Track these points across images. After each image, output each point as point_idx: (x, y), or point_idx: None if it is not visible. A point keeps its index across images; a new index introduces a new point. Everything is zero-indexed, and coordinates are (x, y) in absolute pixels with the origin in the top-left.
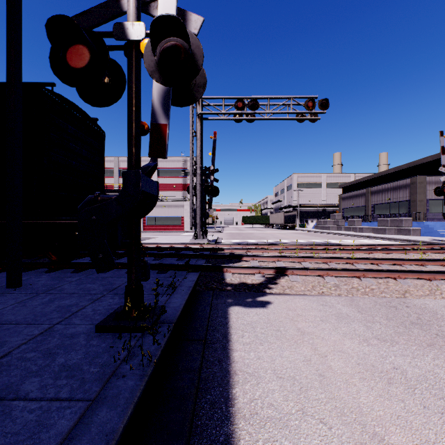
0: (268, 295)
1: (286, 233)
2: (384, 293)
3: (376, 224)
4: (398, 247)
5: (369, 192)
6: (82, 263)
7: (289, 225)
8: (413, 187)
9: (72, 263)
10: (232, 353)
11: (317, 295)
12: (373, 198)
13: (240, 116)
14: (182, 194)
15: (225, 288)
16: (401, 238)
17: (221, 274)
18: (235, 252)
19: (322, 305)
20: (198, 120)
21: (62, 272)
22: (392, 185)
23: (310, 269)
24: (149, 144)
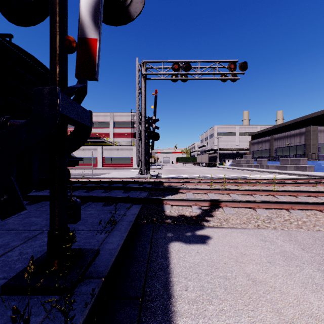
0: (205, 228)
1: (210, 170)
2: (317, 227)
3: (279, 162)
4: (303, 181)
5: (273, 139)
6: (36, 196)
7: (212, 164)
8: (307, 134)
9: (28, 196)
10: (176, 320)
11: (253, 228)
12: (275, 143)
13: (176, 77)
14: (132, 140)
15: (165, 220)
16: (301, 173)
17: (161, 207)
18: (172, 184)
19: (263, 241)
20: (143, 79)
21: None
22: (291, 133)
23: (242, 202)
24: (76, 63)
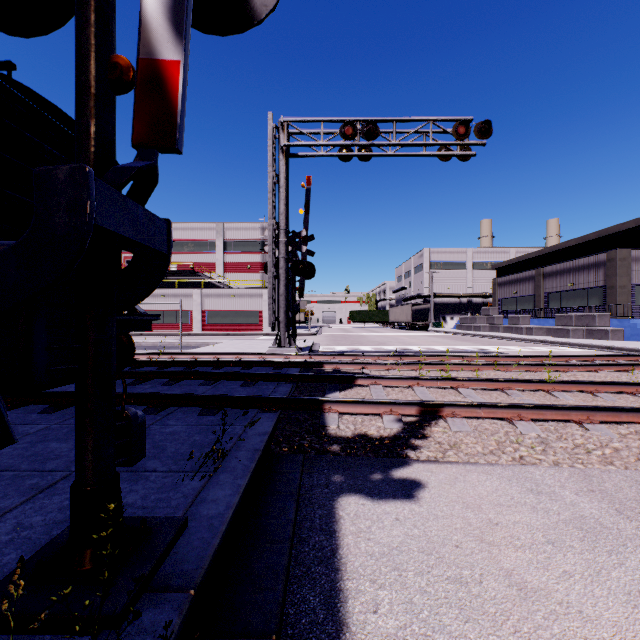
0: (412, 462)
1: (415, 337)
2: None
3: (552, 322)
4: (603, 360)
5: (541, 275)
6: (63, 393)
7: (419, 324)
8: (610, 266)
9: (46, 394)
10: None
11: (511, 464)
12: (546, 283)
13: (348, 151)
14: (260, 278)
15: (328, 447)
16: (598, 345)
17: (319, 417)
18: (341, 368)
19: (533, 492)
20: (282, 157)
21: (24, 411)
22: (577, 263)
23: (485, 406)
24: (134, 114)
